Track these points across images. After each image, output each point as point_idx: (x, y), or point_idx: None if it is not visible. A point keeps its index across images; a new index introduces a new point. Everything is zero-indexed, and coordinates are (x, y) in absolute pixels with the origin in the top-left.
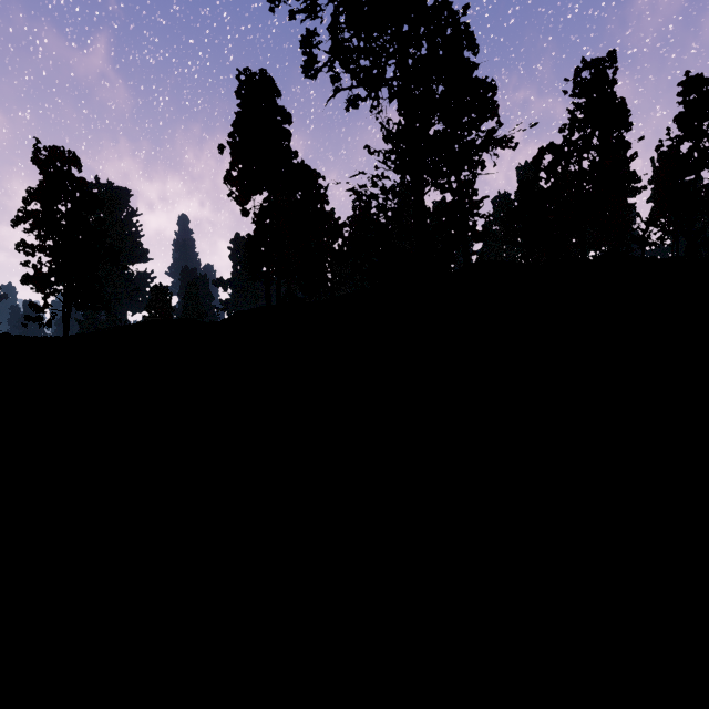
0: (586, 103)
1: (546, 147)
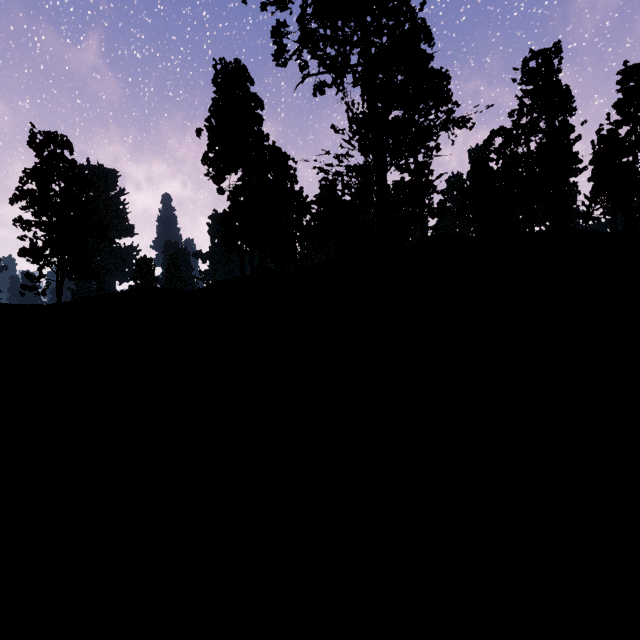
0: (533, 90)
1: (497, 131)
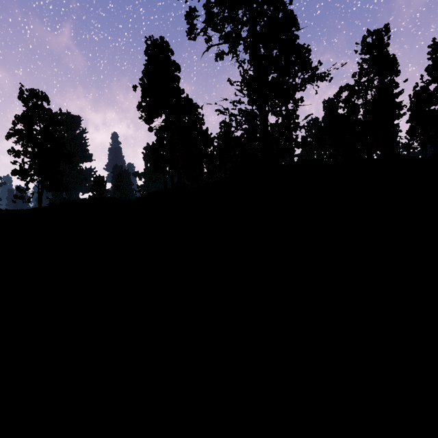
0: (370, 58)
1: (344, 87)
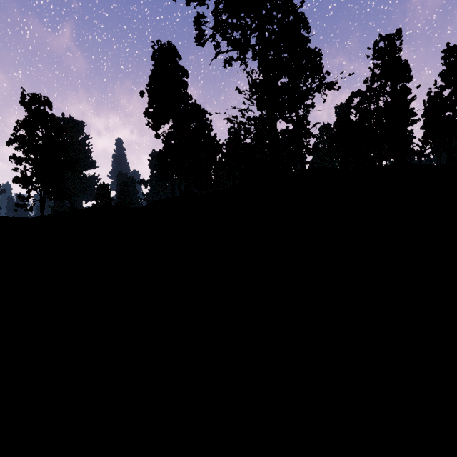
0: (382, 63)
1: (355, 93)
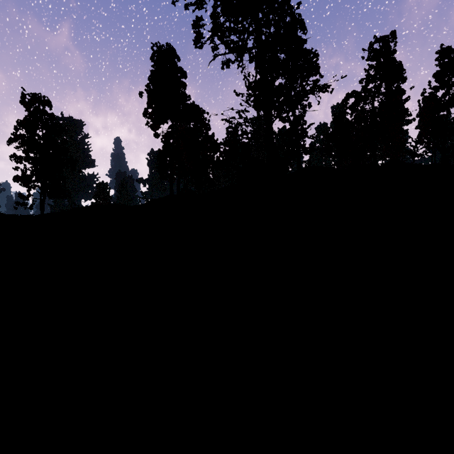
0: (376, 65)
1: (351, 93)
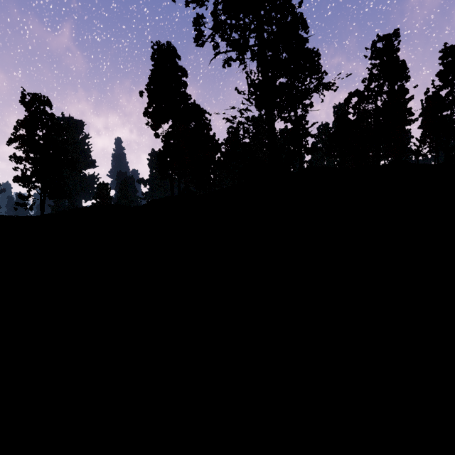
0: (379, 63)
1: (353, 92)
